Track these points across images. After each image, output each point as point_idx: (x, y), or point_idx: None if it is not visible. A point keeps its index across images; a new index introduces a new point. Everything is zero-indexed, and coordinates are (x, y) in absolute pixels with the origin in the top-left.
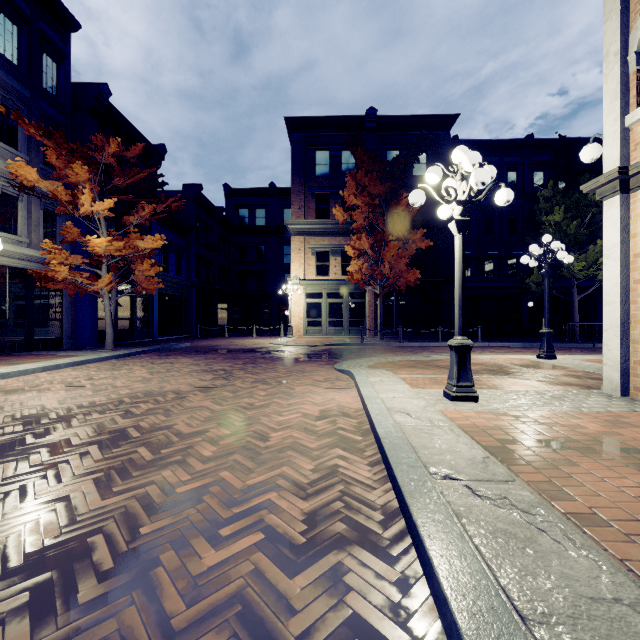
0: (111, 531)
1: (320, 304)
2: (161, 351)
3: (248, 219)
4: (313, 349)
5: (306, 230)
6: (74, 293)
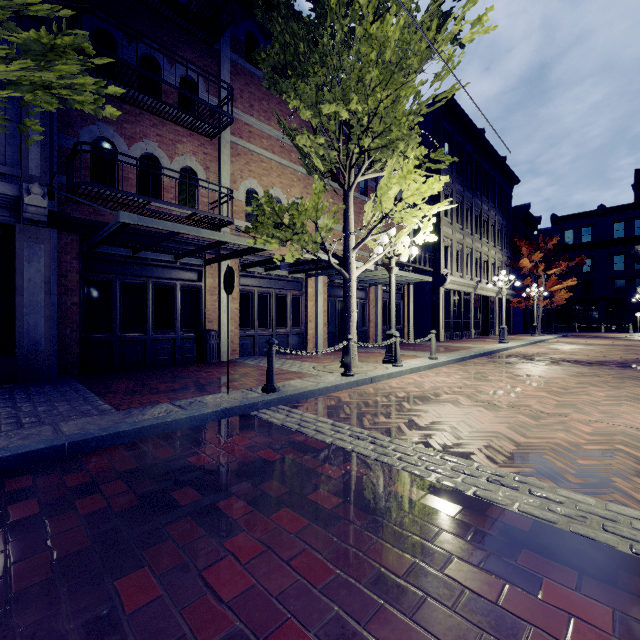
0: None
1: None
2: (568, 336)
3: (573, 238)
4: None
5: None
6: (513, 307)
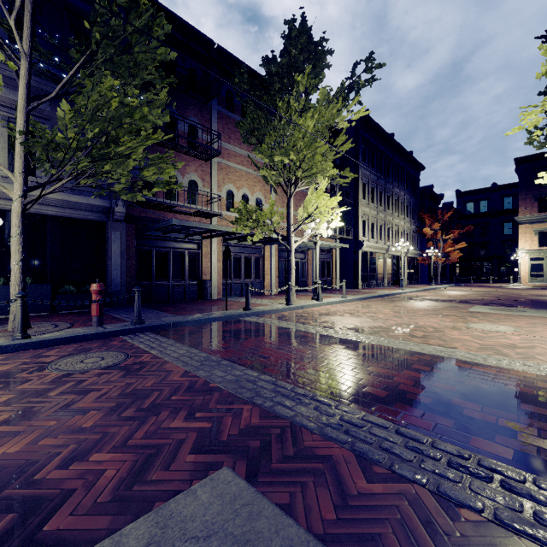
0: (530, 294)
1: (541, 264)
2: (460, 286)
3: (473, 209)
4: (541, 287)
5: (530, 220)
6: (420, 264)
